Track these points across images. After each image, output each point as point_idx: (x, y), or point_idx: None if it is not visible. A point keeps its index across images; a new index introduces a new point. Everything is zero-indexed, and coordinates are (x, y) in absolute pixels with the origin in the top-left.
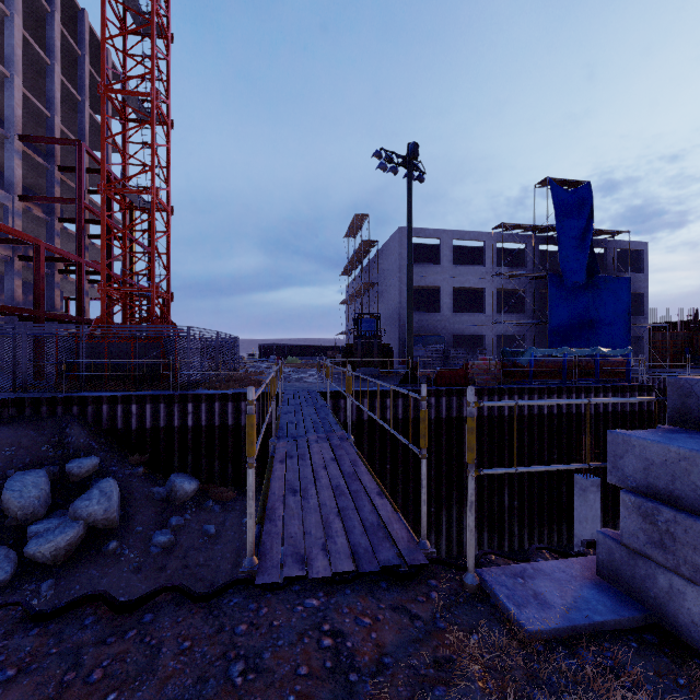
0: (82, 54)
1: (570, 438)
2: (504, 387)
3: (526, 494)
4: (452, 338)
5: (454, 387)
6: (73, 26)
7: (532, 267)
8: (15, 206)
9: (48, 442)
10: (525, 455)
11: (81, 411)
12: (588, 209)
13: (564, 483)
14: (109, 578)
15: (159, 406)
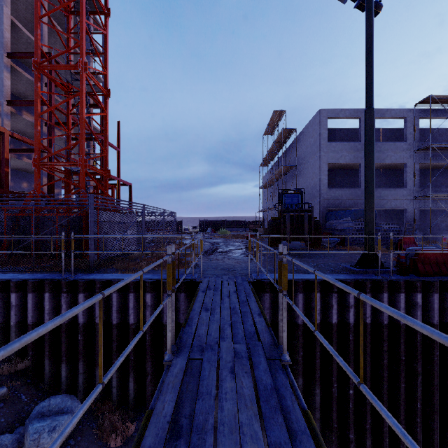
0: None
1: None
2: None
3: None
4: None
5: (447, 278)
6: None
7: None
8: (4, 109)
9: None
10: None
11: None
12: None
13: None
14: None
15: (43, 295)
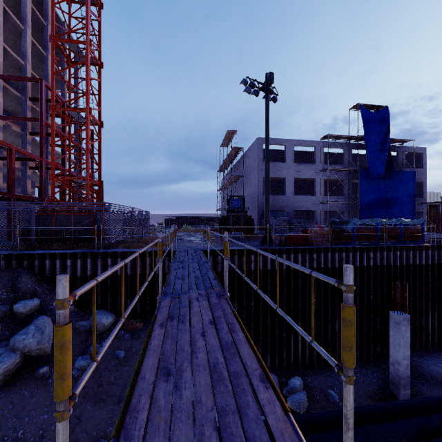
0: (46, 24)
1: (382, 283)
2: (335, 247)
3: None
4: (293, 212)
5: (299, 247)
6: (41, 6)
7: (347, 164)
8: None
9: (4, 287)
10: None
11: (30, 264)
12: (386, 125)
13: (378, 316)
14: (37, 397)
15: (86, 260)
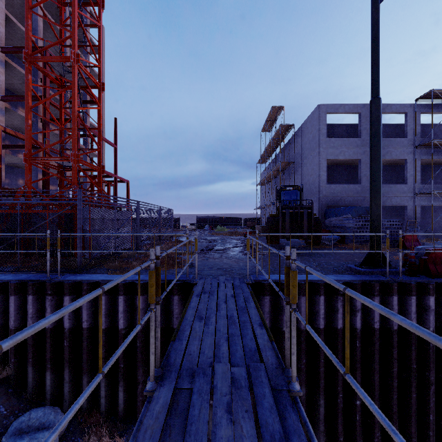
0: None
1: None
2: None
3: None
4: None
5: None
6: None
7: None
8: None
9: None
10: None
11: None
12: None
13: None
14: None
15: (27, 298)
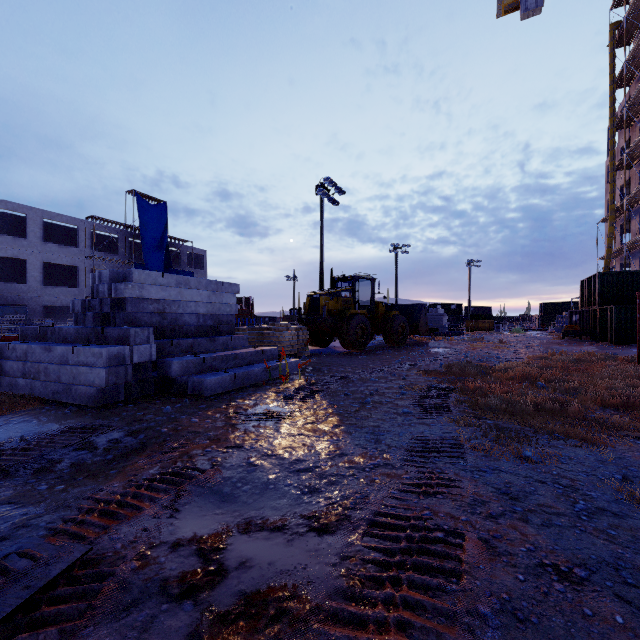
0: None
1: None
2: None
3: None
4: (41, 309)
5: None
6: None
7: (123, 255)
8: None
9: None
10: None
11: None
12: (165, 221)
13: None
14: None
15: None
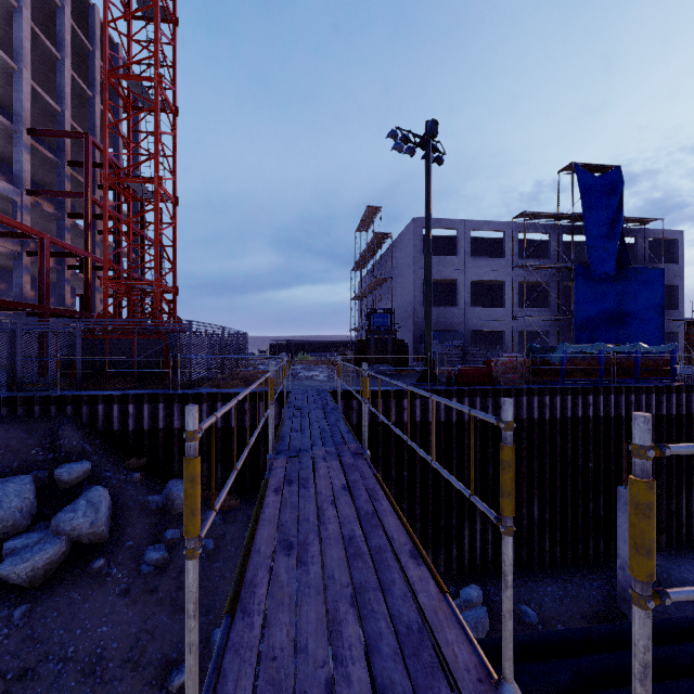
0: (93, 49)
1: (608, 443)
2: (533, 387)
3: (558, 506)
4: (470, 334)
5: (477, 387)
6: (85, 22)
7: (555, 258)
8: (24, 200)
9: (39, 444)
10: (557, 462)
11: (76, 411)
12: (618, 195)
13: (602, 494)
14: (92, 602)
15: (157, 406)
